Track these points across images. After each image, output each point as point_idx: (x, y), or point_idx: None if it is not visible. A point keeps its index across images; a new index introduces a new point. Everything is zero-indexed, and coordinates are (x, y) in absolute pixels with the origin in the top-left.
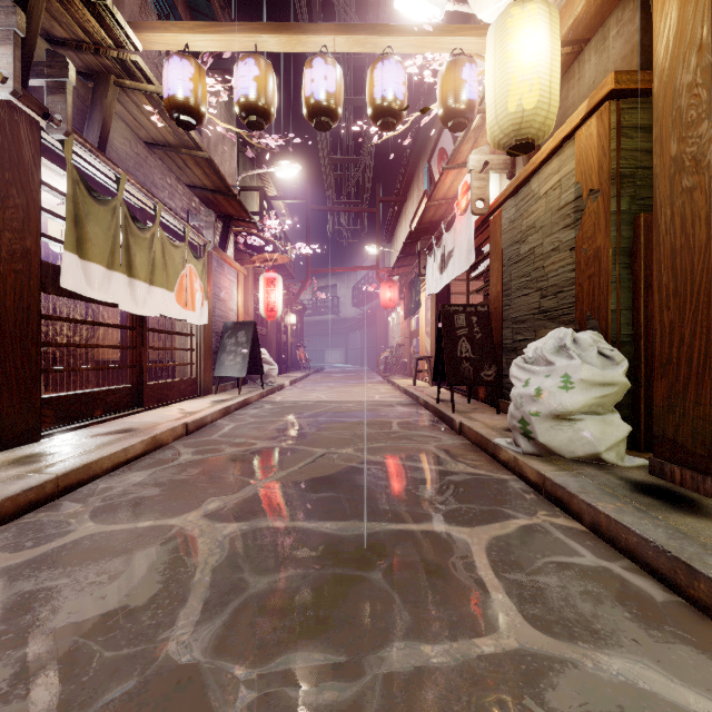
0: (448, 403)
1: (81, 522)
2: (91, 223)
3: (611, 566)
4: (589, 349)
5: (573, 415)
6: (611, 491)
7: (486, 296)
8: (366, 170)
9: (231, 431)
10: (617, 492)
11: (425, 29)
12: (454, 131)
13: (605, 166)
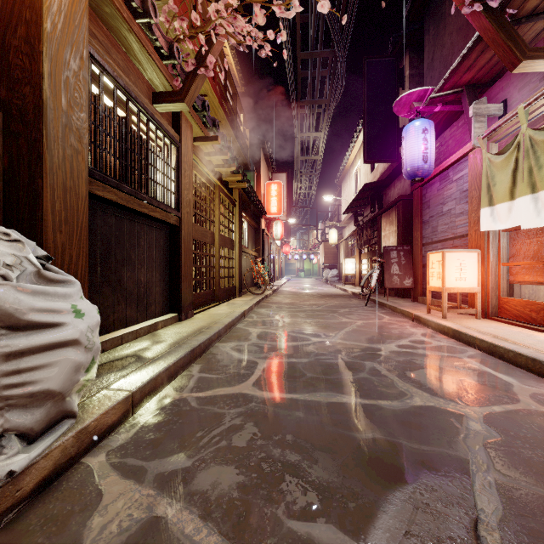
0: None
1: None
2: None
3: (196, 372)
4: None
5: None
6: (136, 369)
7: None
8: None
9: None
10: (134, 368)
11: None
12: None
13: None
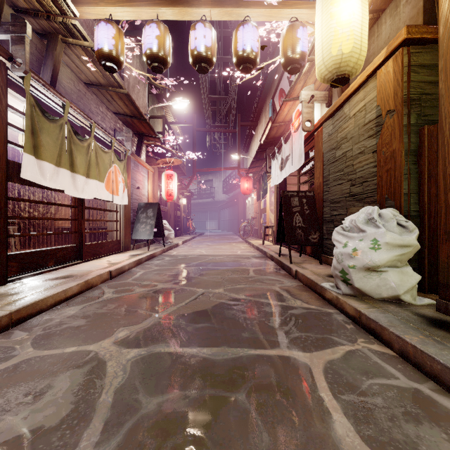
0: (286, 256)
1: (24, 348)
2: (44, 134)
3: (421, 388)
4: (390, 221)
5: (380, 268)
6: (412, 325)
7: (310, 186)
8: (232, 105)
9: (141, 276)
10: (417, 326)
11: (272, 4)
12: (291, 74)
13: (399, 93)
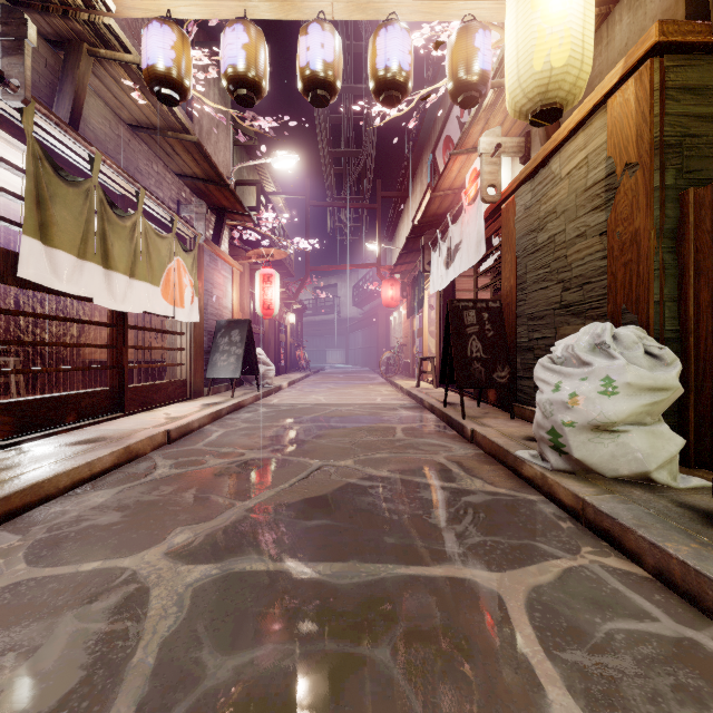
0: (456, 406)
1: (11, 563)
2: (58, 205)
3: (700, 638)
4: (632, 347)
5: (616, 426)
6: (676, 524)
7: (493, 293)
8: (367, 164)
9: (219, 438)
10: (685, 526)
11: None
12: (465, 107)
13: (646, 134)
